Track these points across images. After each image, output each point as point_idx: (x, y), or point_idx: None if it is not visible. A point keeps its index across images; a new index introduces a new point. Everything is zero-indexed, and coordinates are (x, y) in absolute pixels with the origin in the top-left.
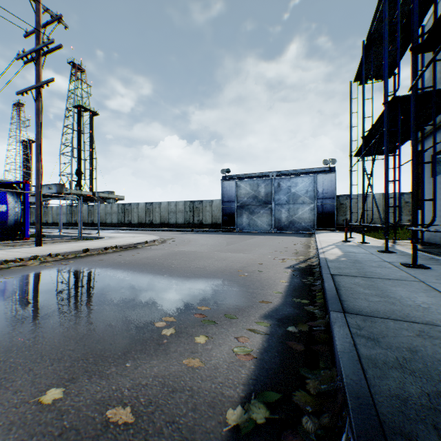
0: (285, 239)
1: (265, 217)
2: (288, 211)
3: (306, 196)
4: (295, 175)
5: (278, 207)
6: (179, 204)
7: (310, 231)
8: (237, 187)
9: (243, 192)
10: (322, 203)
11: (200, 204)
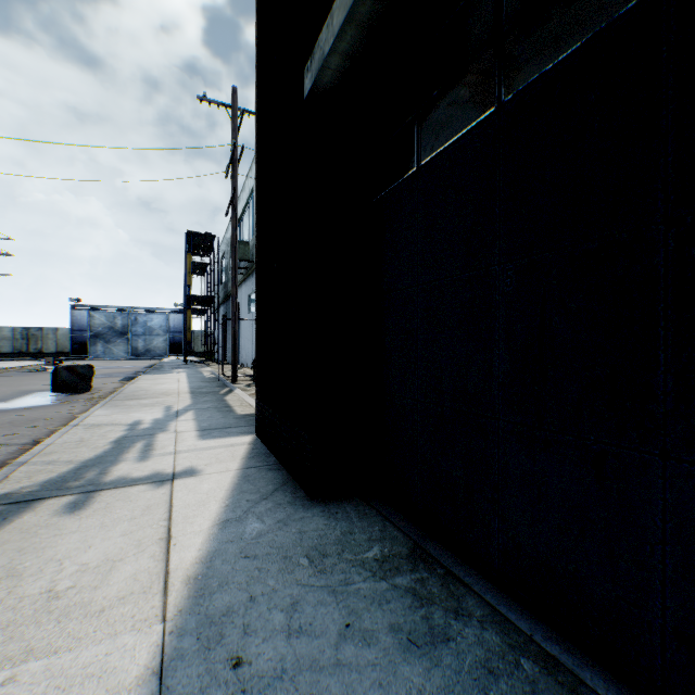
0: (145, 361)
1: (123, 346)
2: (145, 341)
3: (161, 330)
4: (152, 312)
5: (136, 337)
6: (5, 331)
7: (164, 357)
8: (91, 317)
9: (99, 322)
10: (173, 336)
11: (40, 331)
